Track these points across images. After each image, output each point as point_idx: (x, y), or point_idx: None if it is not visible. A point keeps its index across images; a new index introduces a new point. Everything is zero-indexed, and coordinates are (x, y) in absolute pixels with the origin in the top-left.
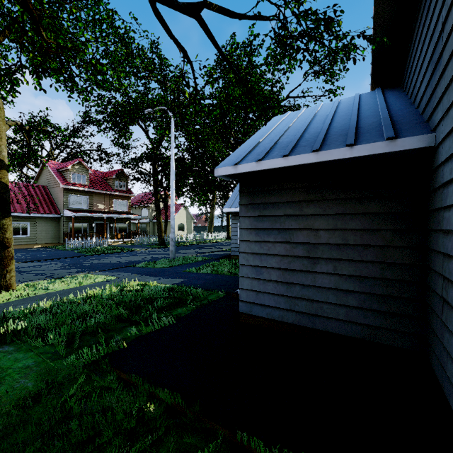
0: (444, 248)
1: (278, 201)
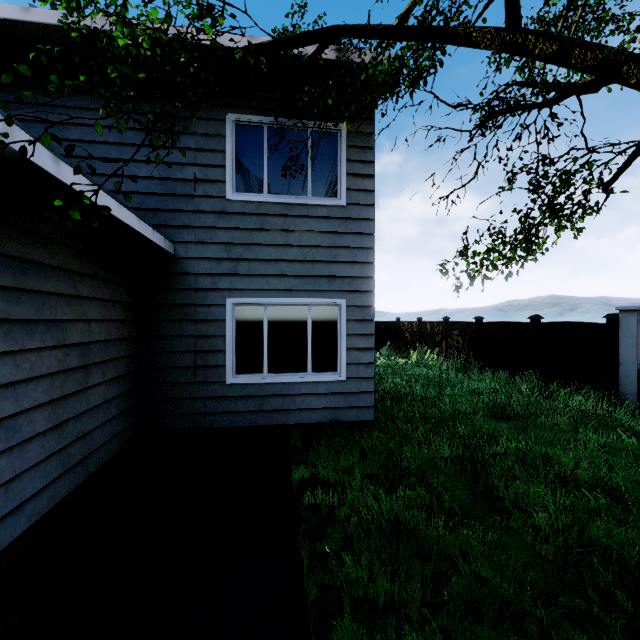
0: (202, 332)
1: (49, 262)
